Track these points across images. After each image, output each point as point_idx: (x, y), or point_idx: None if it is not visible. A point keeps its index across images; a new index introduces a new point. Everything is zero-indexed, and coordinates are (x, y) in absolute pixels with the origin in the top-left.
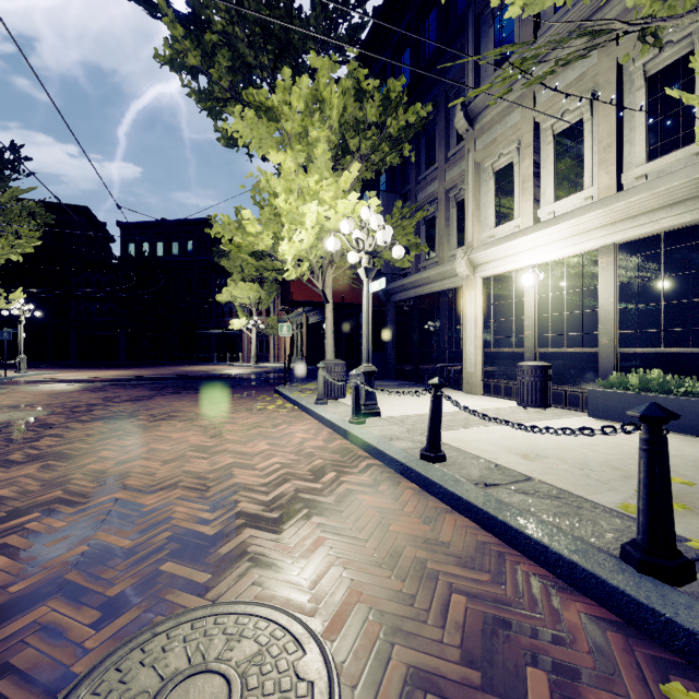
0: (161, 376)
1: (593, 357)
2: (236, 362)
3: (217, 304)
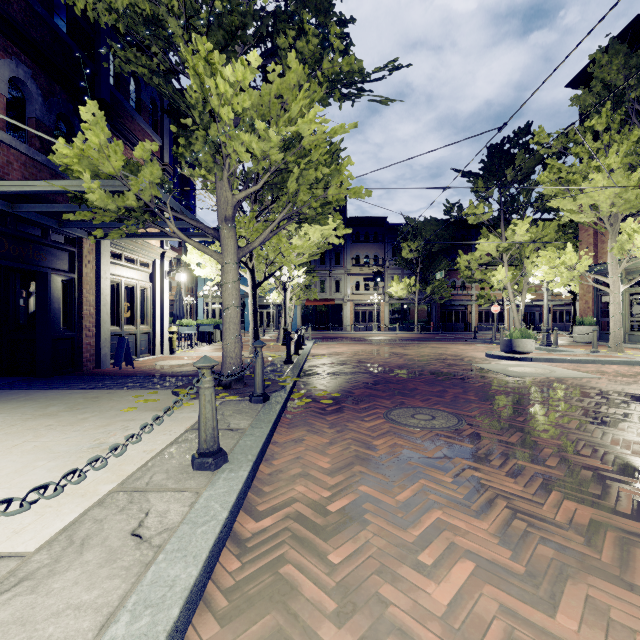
0: None
1: None
2: None
3: None
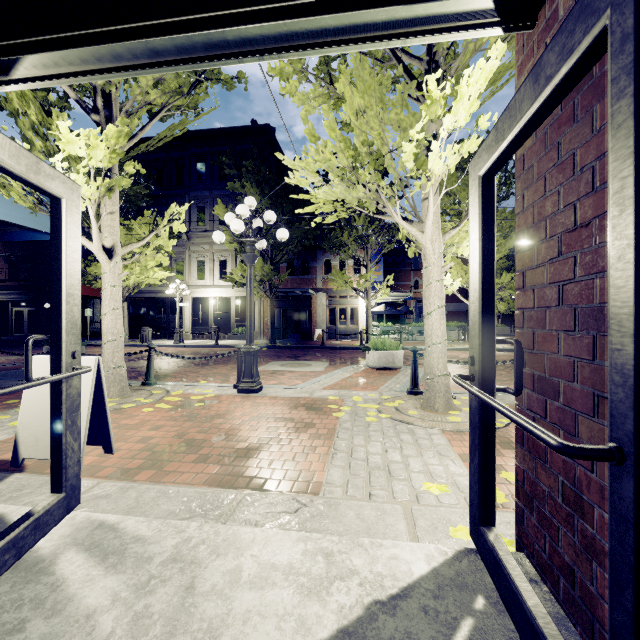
0: None
1: (230, 325)
2: None
3: None
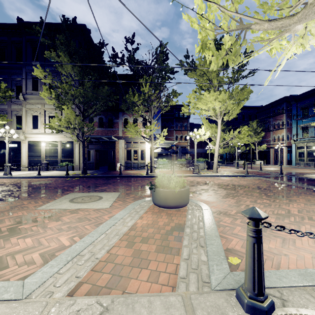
0: None
1: (57, 160)
2: None
3: None
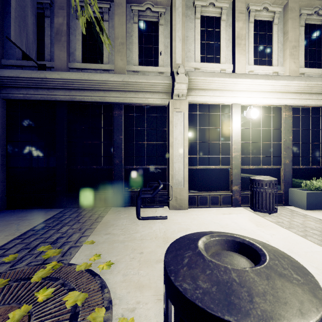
0: None
1: (277, 171)
2: None
3: None
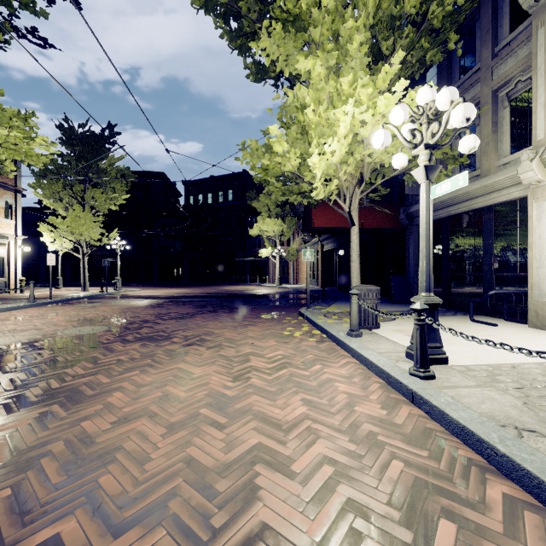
0: (206, 294)
1: None
2: (264, 283)
3: (250, 237)
